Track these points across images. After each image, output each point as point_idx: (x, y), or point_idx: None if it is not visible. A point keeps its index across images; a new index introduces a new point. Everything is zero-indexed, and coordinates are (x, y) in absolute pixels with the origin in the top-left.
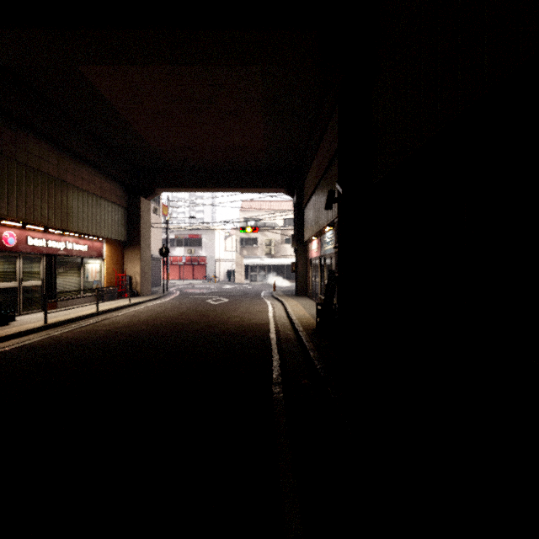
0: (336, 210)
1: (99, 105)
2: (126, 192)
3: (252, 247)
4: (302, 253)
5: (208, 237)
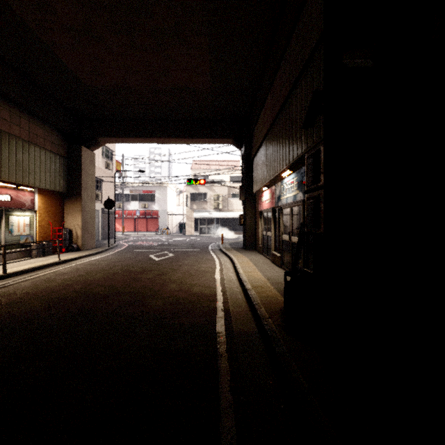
0: (305, 142)
1: (1, 15)
2: (66, 140)
3: (201, 201)
4: (251, 206)
5: (161, 193)
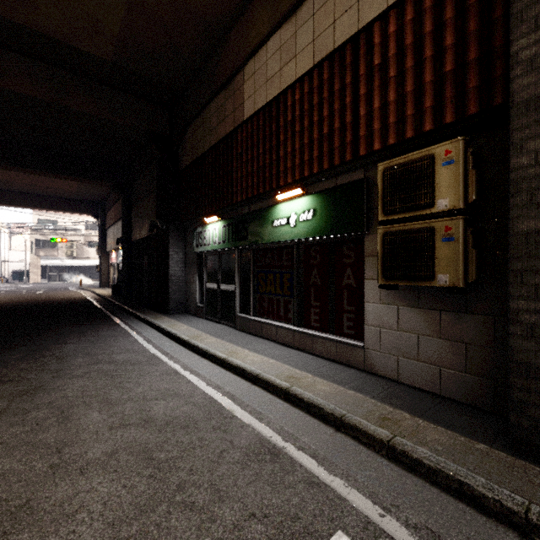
0: None
1: None
2: None
3: (51, 249)
4: (105, 259)
5: None
